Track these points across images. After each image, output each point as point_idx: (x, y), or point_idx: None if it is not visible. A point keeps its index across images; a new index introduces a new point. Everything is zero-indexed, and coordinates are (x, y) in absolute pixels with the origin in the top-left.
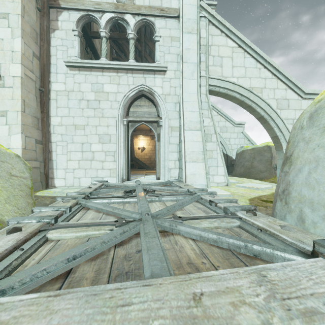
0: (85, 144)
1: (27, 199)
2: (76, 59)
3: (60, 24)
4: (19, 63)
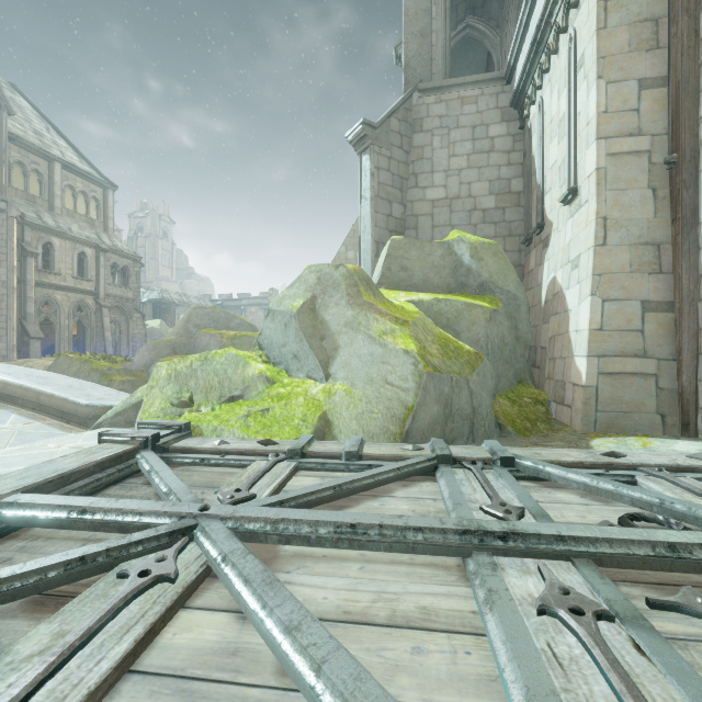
0: None
1: (390, 423)
2: None
3: None
4: (593, 141)
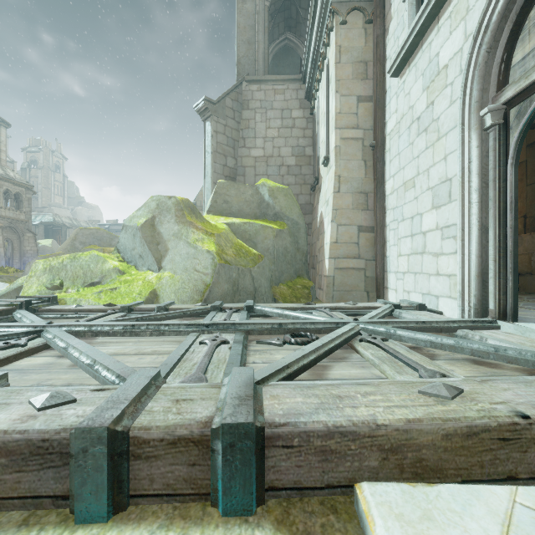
0: (414, 218)
1: (195, 294)
2: (397, 50)
3: (392, 8)
4: (334, 129)
